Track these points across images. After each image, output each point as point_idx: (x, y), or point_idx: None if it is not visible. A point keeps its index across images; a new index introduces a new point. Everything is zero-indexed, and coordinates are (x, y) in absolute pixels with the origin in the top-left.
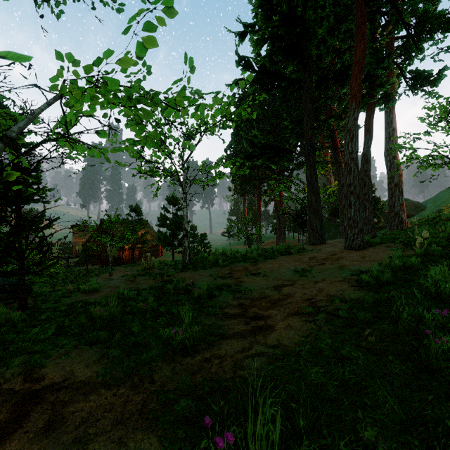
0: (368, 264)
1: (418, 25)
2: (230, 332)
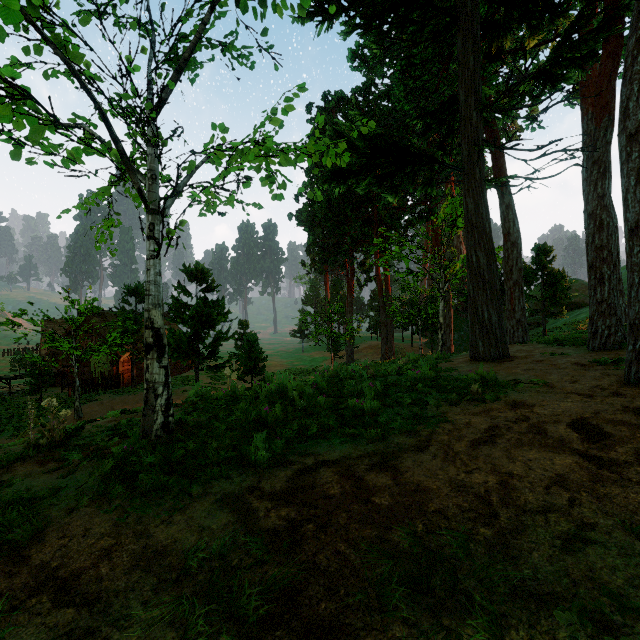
0: None
1: None
2: None
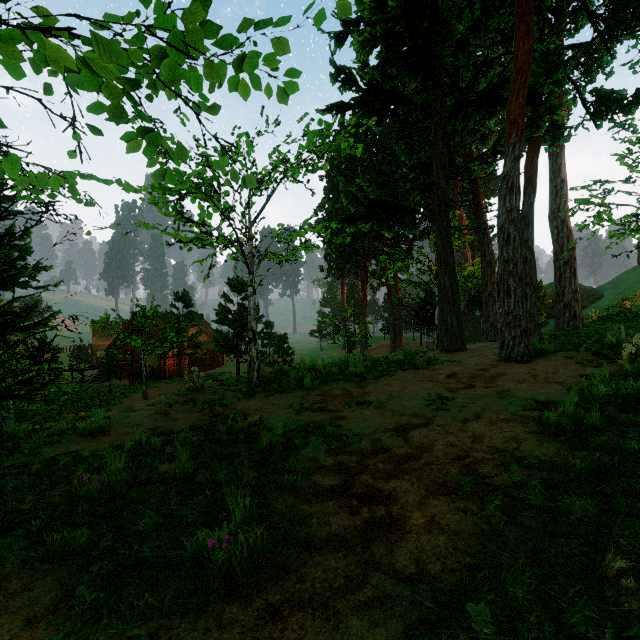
0: (546, 389)
1: (611, 15)
2: (323, 534)
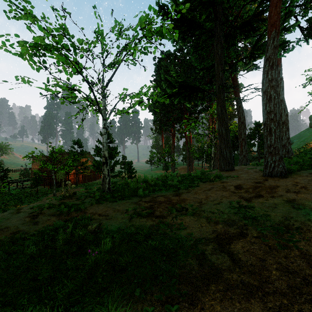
0: None
1: None
2: None
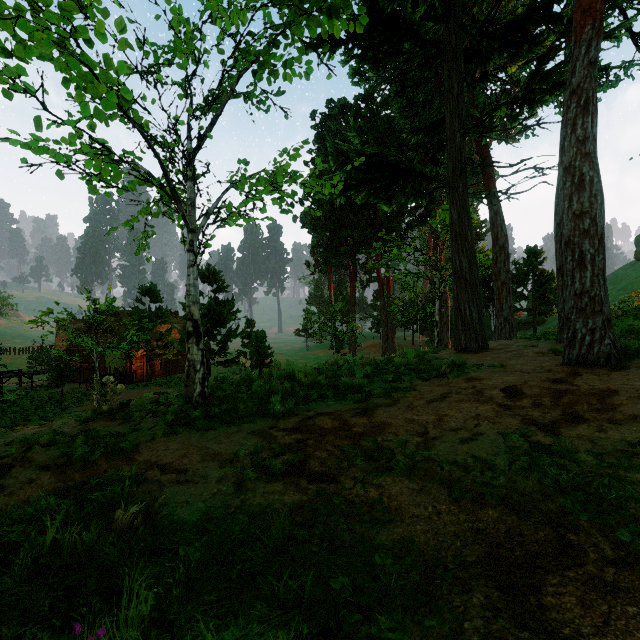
0: None
1: None
2: None
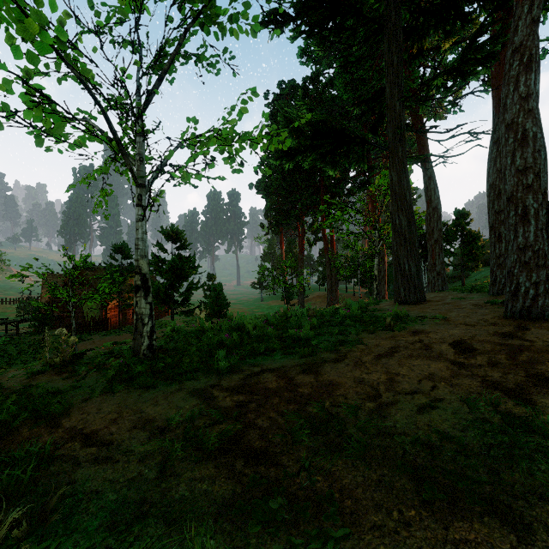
0: None
1: None
2: None
